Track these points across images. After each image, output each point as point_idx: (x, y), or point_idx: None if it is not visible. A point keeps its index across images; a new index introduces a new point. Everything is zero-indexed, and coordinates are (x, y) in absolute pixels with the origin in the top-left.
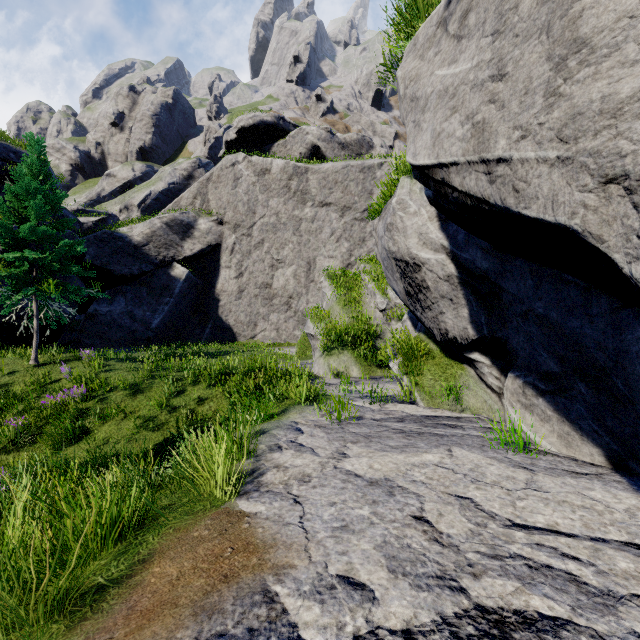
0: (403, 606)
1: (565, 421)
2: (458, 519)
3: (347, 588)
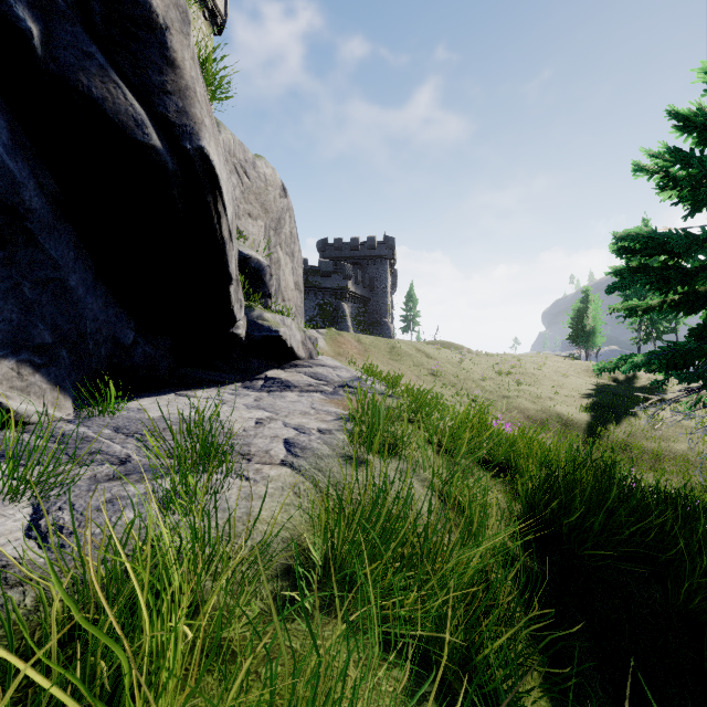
0: (289, 394)
1: (56, 388)
2: (240, 400)
3: (303, 396)
